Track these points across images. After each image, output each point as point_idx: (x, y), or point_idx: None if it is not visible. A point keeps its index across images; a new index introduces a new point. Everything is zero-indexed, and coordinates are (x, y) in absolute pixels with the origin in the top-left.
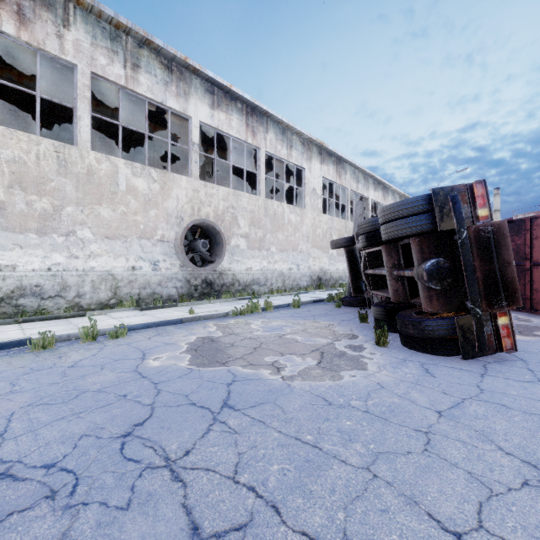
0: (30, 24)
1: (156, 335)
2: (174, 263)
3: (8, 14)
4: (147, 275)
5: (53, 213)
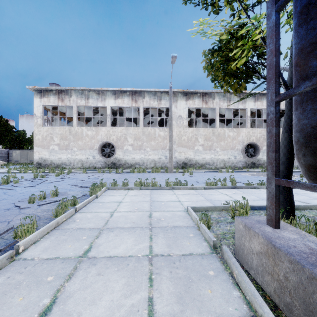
0: (207, 103)
1: (240, 173)
2: (241, 156)
3: (204, 103)
4: (233, 160)
5: (211, 145)
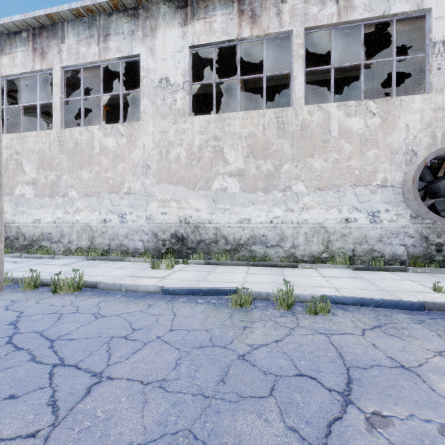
0: (259, 19)
1: (374, 327)
2: (400, 213)
3: (246, 22)
4: (363, 228)
5: (274, 173)
